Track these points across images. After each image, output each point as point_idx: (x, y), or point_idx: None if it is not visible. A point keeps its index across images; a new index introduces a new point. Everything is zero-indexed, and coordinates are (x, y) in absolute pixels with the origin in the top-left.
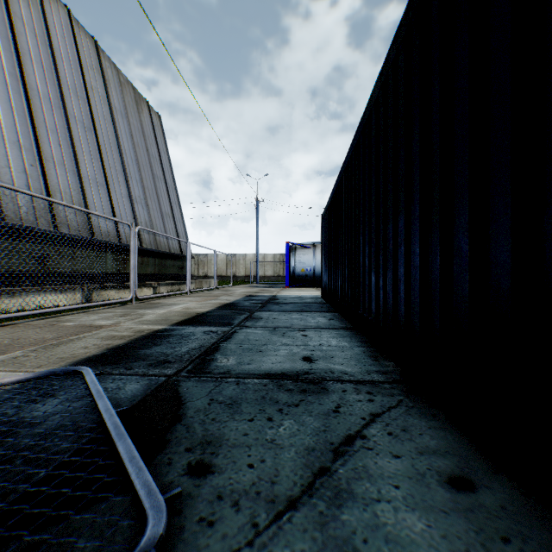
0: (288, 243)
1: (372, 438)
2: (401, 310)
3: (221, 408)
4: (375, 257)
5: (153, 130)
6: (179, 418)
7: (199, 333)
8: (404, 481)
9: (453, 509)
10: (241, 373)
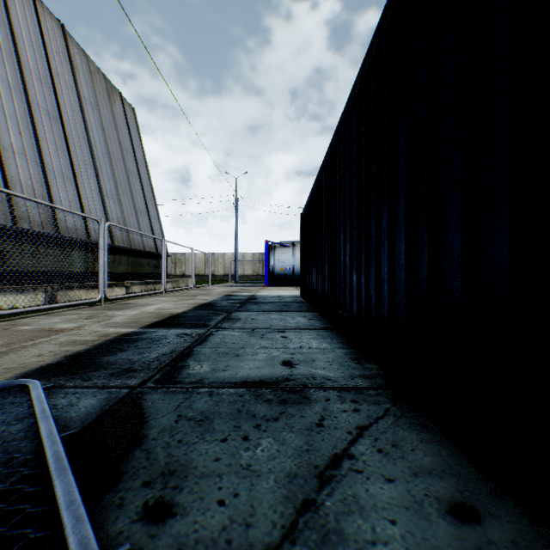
0: (267, 242)
1: (360, 457)
2: (385, 311)
3: (190, 426)
4: (357, 255)
5: (126, 123)
6: (139, 441)
7: (172, 336)
8: (401, 513)
9: (460, 549)
10: (216, 381)
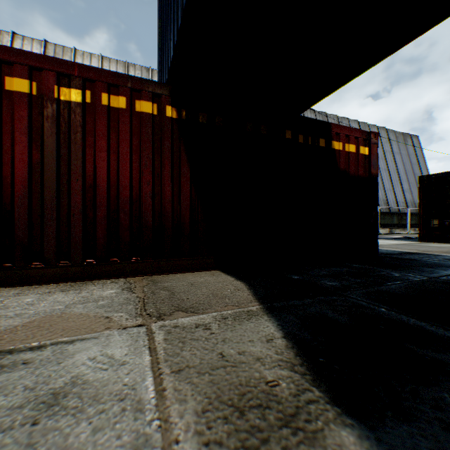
0: None
1: None
2: None
3: None
4: None
5: (412, 149)
6: None
7: None
8: None
9: None
10: None
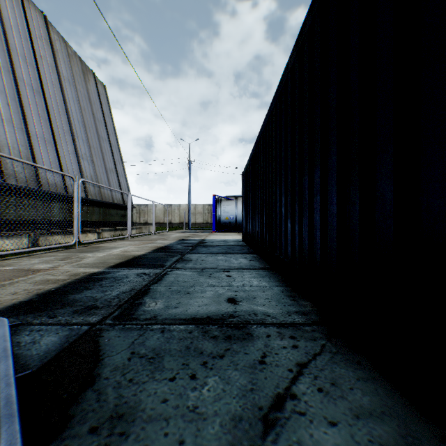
0: (215, 196)
1: (302, 397)
2: (317, 254)
3: (141, 364)
4: (291, 206)
5: (98, 98)
6: (92, 381)
7: (132, 275)
8: None
9: None
10: (168, 318)
